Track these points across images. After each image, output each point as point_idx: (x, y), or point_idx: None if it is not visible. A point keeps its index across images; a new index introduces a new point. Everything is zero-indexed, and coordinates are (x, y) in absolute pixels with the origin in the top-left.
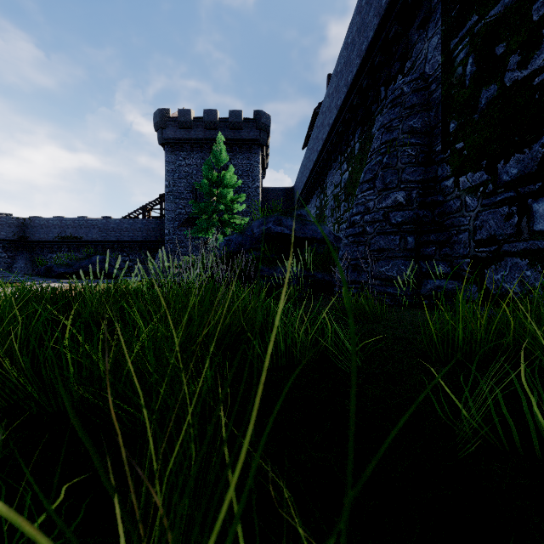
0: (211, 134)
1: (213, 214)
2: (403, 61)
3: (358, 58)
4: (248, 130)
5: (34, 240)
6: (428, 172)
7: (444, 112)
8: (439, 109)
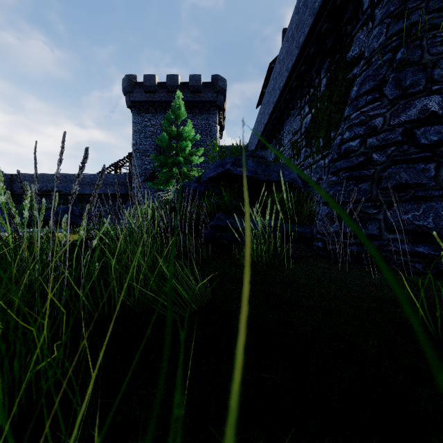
0: (173, 97)
1: (173, 167)
2: None
3: None
4: (207, 93)
5: (20, 194)
6: None
7: None
8: None
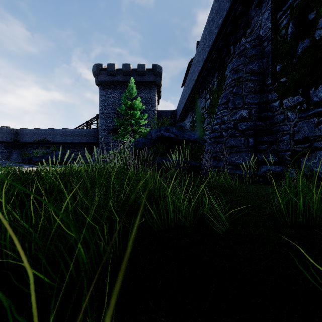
0: (126, 78)
1: (128, 126)
2: (245, 29)
3: (216, 29)
4: (149, 76)
5: (22, 142)
6: (262, 97)
7: (272, 59)
8: (269, 57)
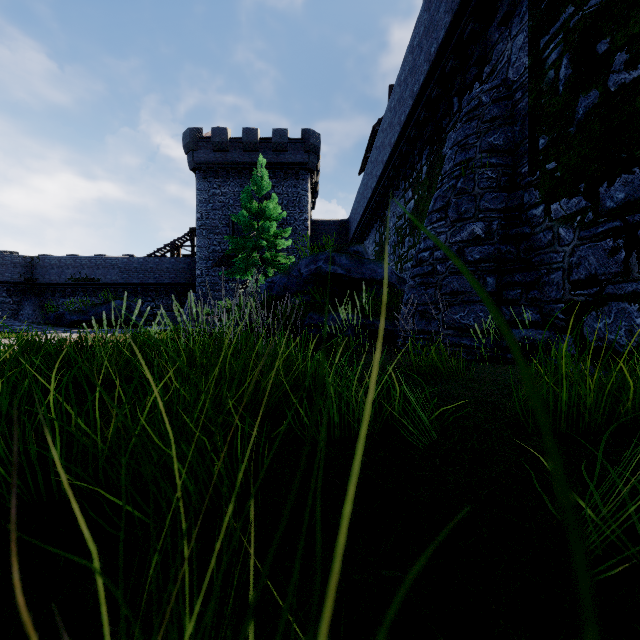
0: (250, 157)
1: (253, 252)
2: (481, 66)
3: (426, 63)
4: (295, 152)
5: (43, 283)
6: (512, 198)
7: (531, 126)
8: (525, 122)
